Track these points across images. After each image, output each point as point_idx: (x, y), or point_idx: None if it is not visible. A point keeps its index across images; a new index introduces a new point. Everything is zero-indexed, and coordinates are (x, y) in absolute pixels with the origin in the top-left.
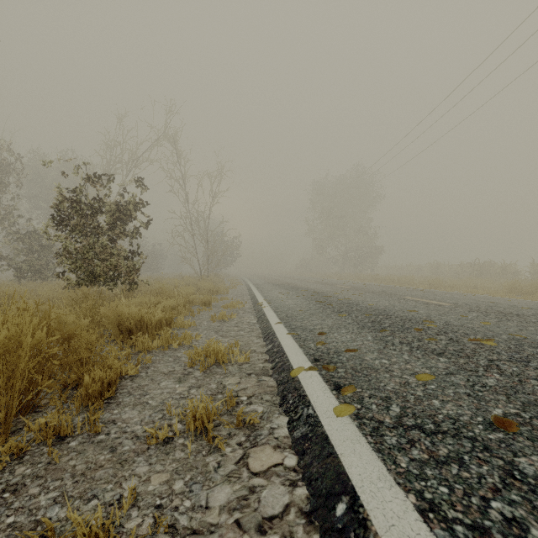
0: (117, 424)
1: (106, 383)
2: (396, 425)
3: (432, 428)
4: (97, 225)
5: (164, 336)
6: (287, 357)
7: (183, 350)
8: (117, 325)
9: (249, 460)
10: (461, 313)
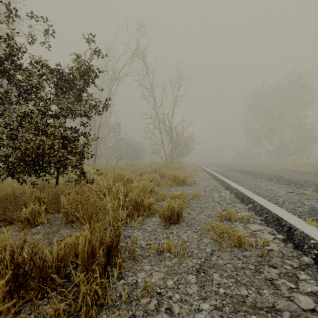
0: None
1: None
2: None
3: None
4: None
5: None
6: None
7: None
8: None
9: None
10: None
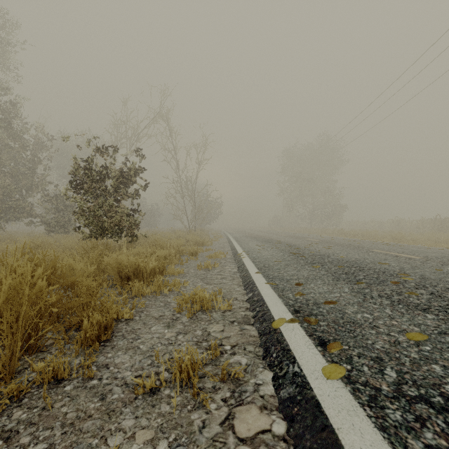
0: (109, 368)
1: (103, 327)
2: (396, 395)
3: (441, 402)
4: (104, 188)
5: (156, 283)
6: (267, 307)
7: (173, 296)
8: (117, 272)
9: (234, 421)
10: (434, 267)
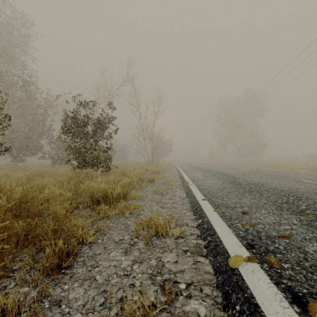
0: (61, 306)
1: (65, 254)
2: None
3: None
4: (86, 132)
5: (120, 206)
6: (218, 238)
7: (132, 219)
8: (90, 197)
9: None
10: None
